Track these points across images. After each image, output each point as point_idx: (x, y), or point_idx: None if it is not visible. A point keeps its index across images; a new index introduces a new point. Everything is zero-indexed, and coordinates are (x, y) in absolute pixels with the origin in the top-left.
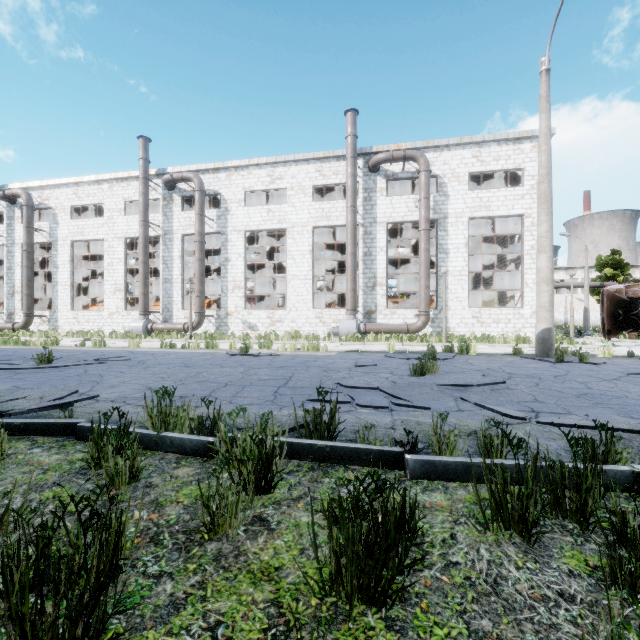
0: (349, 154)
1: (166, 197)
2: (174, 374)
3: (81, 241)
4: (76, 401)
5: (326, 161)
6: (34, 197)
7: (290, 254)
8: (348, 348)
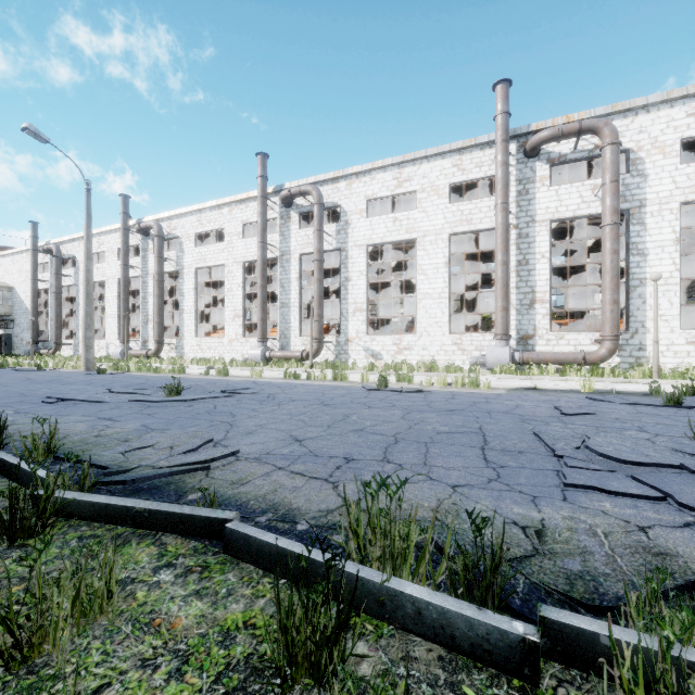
0: (499, 137)
1: (283, 215)
2: (316, 416)
3: (204, 268)
4: (213, 460)
5: (466, 152)
6: (164, 228)
7: (420, 269)
8: (519, 384)
